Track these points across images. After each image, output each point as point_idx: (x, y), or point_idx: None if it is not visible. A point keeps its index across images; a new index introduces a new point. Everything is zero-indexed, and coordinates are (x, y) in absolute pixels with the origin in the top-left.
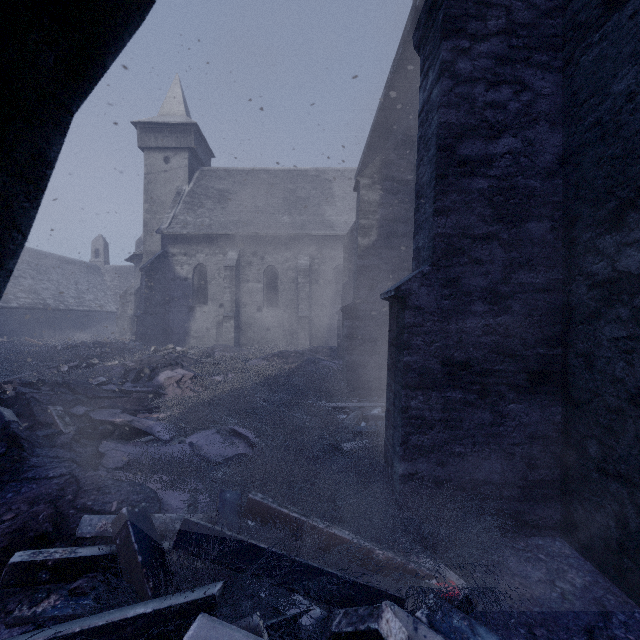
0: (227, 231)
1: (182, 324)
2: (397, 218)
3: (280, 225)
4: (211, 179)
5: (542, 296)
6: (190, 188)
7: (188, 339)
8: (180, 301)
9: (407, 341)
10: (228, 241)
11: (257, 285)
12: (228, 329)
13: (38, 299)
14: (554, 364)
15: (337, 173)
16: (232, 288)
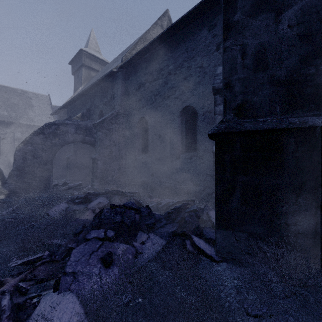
0: None
1: None
2: None
3: (2, 116)
4: None
5: (87, 158)
6: None
7: None
8: None
9: (69, 163)
10: None
11: None
12: None
13: None
14: (88, 166)
15: (34, 95)
16: None
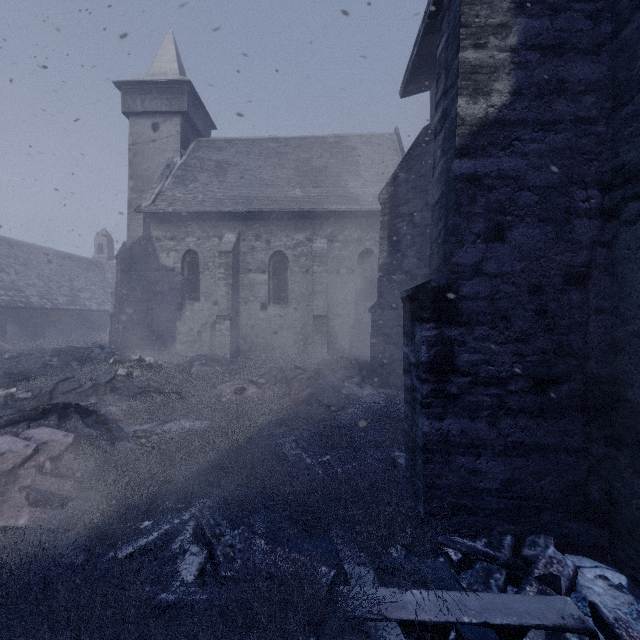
0: (223, 207)
1: (168, 326)
2: (567, 41)
3: (290, 200)
4: (209, 150)
5: None
6: (183, 160)
7: (175, 344)
8: (166, 297)
9: None
10: (225, 221)
11: (261, 276)
12: (222, 332)
13: (19, 296)
14: None
15: (362, 139)
16: (228, 279)
